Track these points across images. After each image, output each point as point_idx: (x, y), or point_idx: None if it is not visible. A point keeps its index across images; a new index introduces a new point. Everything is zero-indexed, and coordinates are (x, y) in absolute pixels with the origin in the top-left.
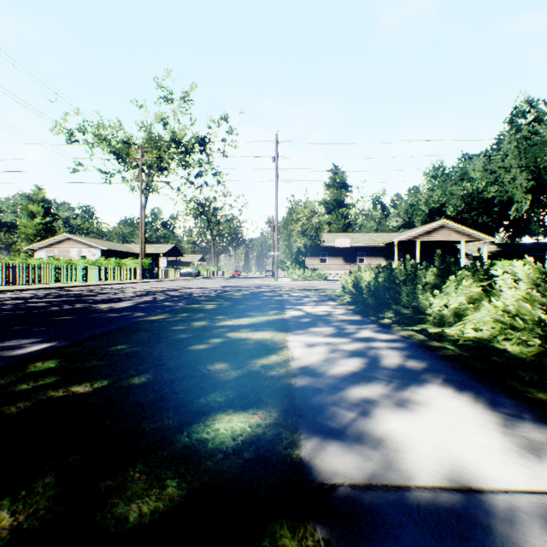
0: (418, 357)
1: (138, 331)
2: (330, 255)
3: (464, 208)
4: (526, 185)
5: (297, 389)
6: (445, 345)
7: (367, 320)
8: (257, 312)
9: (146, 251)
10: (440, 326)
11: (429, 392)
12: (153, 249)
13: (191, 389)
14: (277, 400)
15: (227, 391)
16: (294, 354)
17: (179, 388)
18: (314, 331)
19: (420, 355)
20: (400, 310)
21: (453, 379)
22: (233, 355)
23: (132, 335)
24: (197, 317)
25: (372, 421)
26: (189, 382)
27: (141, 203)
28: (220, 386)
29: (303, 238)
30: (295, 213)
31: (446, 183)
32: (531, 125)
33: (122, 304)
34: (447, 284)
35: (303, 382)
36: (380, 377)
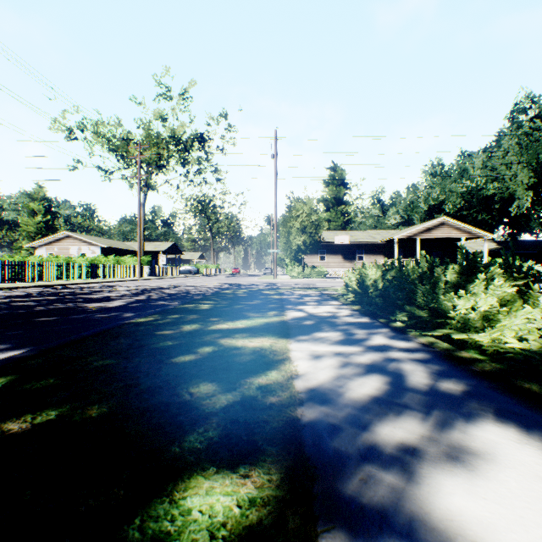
0: (451, 374)
1: (119, 336)
2: (329, 252)
3: (463, 205)
4: (528, 181)
5: (306, 426)
6: (472, 354)
7: (377, 323)
8: (255, 313)
9: (146, 249)
10: (464, 332)
11: (486, 433)
12: (152, 247)
13: (162, 426)
14: (279, 448)
15: (211, 430)
16: (298, 369)
17: (147, 425)
18: (320, 336)
19: (452, 371)
20: (415, 312)
21: (509, 410)
22: (224, 370)
23: (110, 342)
24: (189, 319)
25: (421, 493)
26: (162, 414)
27: (139, 201)
28: (202, 422)
29: (303, 235)
30: (294, 210)
31: (445, 180)
32: (532, 121)
33: (114, 303)
34: (476, 283)
35: (313, 414)
36: (412, 406)
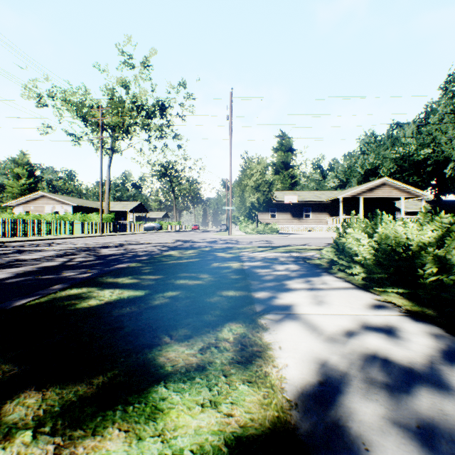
0: None
1: None
2: (279, 210)
3: (396, 169)
4: None
5: None
6: None
7: None
8: (187, 337)
9: (115, 208)
10: None
11: None
12: (121, 206)
13: None
14: None
15: None
16: None
17: None
18: None
19: None
20: None
21: None
22: None
23: None
24: None
25: None
26: None
27: (101, 160)
28: None
29: (257, 193)
30: (248, 169)
31: (379, 148)
32: None
33: None
34: None
35: None
36: None
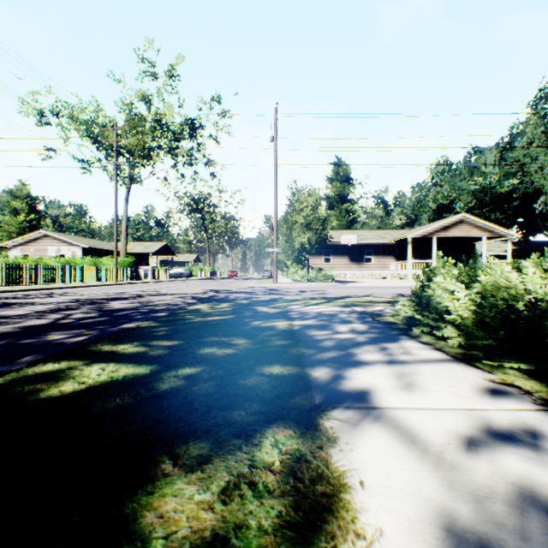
0: None
1: None
2: (334, 253)
3: (475, 204)
4: None
5: None
6: None
7: None
8: (202, 460)
9: (134, 250)
10: None
11: None
12: (142, 248)
13: None
14: None
15: None
16: None
17: None
18: None
19: None
20: None
21: None
22: None
23: None
24: None
25: None
26: None
27: (116, 191)
28: None
29: (307, 231)
30: (297, 202)
31: (454, 178)
32: None
33: None
34: None
35: None
36: None
